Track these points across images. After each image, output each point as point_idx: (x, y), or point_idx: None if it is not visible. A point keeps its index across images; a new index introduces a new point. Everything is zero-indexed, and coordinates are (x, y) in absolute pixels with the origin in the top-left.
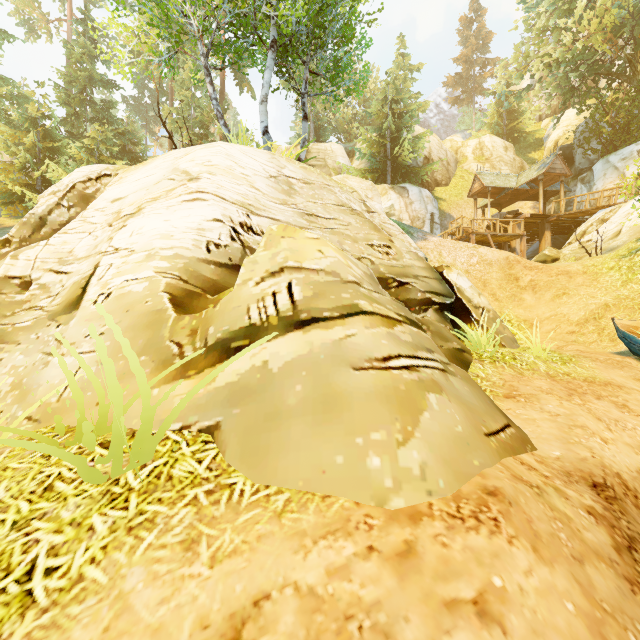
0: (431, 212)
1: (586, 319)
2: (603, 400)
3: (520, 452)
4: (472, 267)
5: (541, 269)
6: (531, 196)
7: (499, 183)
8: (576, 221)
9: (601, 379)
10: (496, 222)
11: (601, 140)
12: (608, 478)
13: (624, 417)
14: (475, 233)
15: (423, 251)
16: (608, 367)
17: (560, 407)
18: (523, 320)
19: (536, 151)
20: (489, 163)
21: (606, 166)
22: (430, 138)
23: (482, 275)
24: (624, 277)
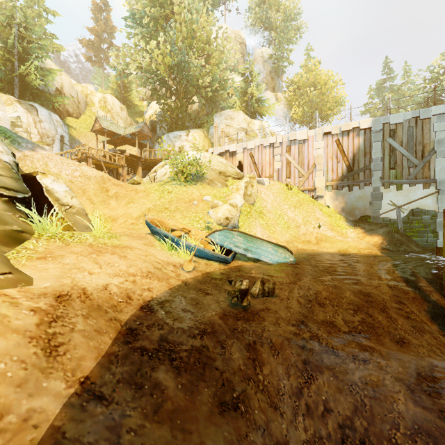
0: (61, 134)
1: (140, 216)
2: (115, 255)
3: (6, 288)
4: (75, 178)
5: (123, 186)
6: (134, 144)
7: (113, 129)
8: (155, 164)
9: (124, 245)
10: (107, 153)
11: (167, 124)
12: (72, 291)
13: (118, 261)
14: (92, 157)
15: (29, 159)
16: (135, 239)
17: (75, 260)
18: (108, 216)
19: (140, 118)
20: (110, 114)
21: (168, 138)
22: (62, 76)
23: (83, 185)
24: (160, 195)
